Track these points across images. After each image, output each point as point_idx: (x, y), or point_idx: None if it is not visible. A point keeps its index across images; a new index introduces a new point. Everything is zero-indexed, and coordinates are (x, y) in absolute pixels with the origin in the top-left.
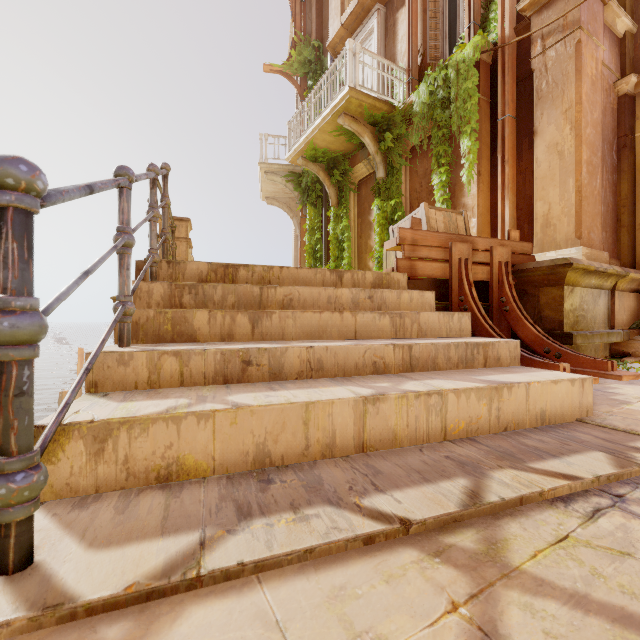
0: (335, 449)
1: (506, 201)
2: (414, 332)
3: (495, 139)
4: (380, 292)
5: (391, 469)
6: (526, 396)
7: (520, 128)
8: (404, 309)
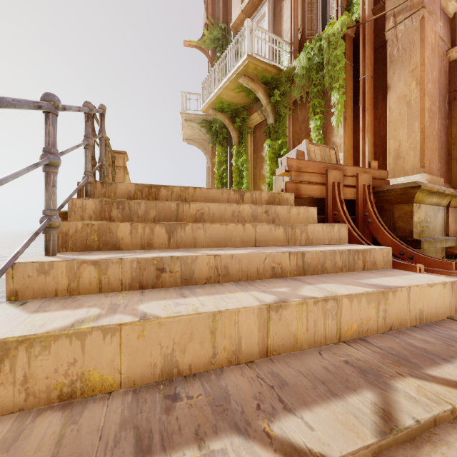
0: (241, 355)
1: (366, 140)
2: (303, 240)
3: (357, 93)
4: (274, 208)
5: (296, 379)
6: (407, 298)
7: (376, 85)
8: (293, 221)
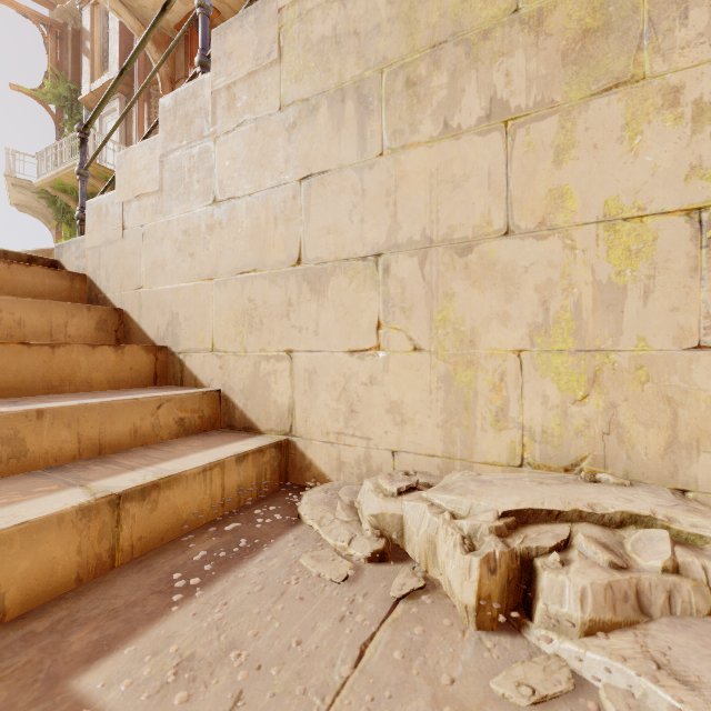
0: None
1: None
2: None
3: None
4: None
5: None
6: None
7: None
8: None
